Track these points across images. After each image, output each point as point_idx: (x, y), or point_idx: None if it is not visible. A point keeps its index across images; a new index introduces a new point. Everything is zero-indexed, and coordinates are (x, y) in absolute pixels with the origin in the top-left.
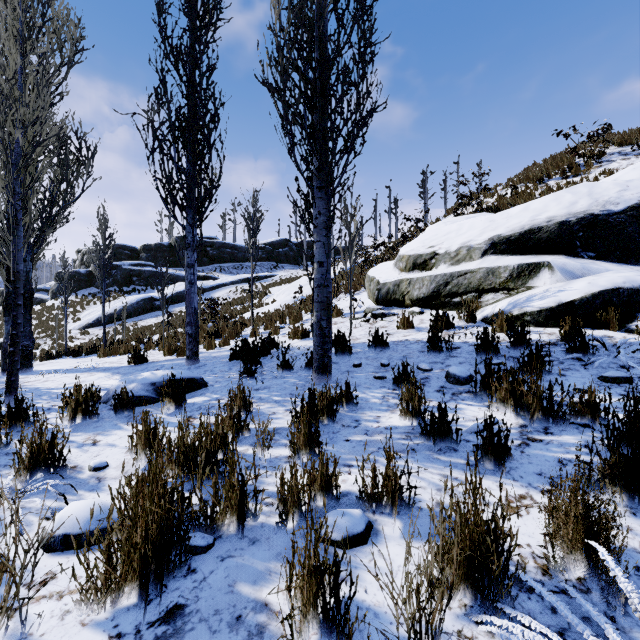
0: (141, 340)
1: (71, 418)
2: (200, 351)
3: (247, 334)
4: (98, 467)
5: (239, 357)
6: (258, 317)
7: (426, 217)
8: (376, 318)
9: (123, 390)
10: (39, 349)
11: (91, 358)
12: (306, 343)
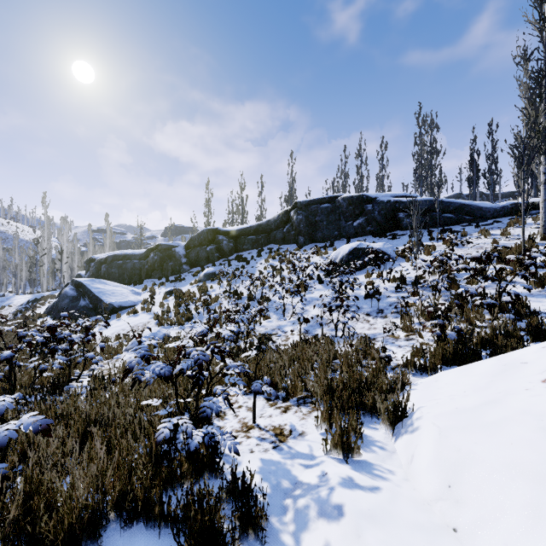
0: None
1: None
2: None
3: None
4: None
5: None
6: None
7: None
8: None
9: None
10: None
11: None
12: None
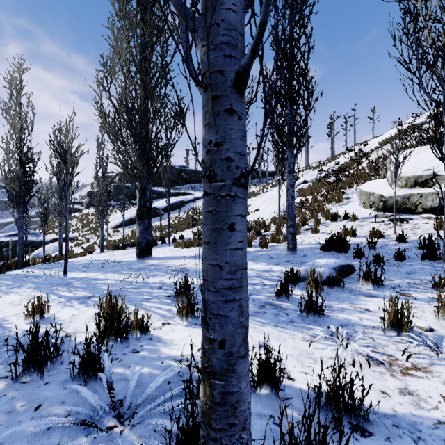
0: (182, 236)
1: (318, 292)
2: (270, 245)
3: (283, 233)
4: (431, 328)
5: (329, 249)
6: (264, 221)
7: (333, 149)
8: (402, 222)
9: (336, 273)
10: (90, 242)
11: (170, 249)
12: (363, 240)
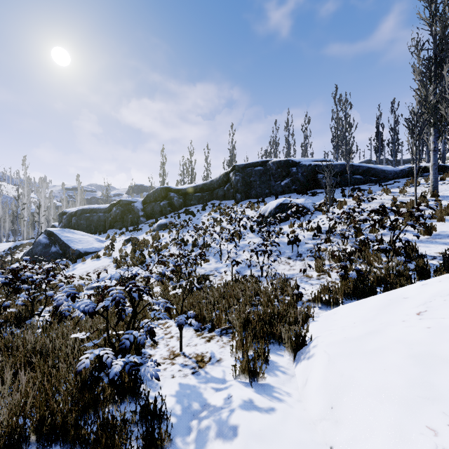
0: None
1: None
2: None
3: None
4: None
5: None
6: None
7: None
8: None
9: None
10: None
11: None
12: None
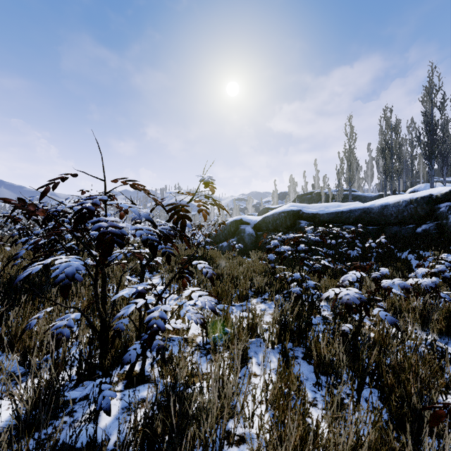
0: None
1: None
2: None
3: None
4: None
5: None
6: None
7: None
8: None
9: None
10: None
11: None
12: None
